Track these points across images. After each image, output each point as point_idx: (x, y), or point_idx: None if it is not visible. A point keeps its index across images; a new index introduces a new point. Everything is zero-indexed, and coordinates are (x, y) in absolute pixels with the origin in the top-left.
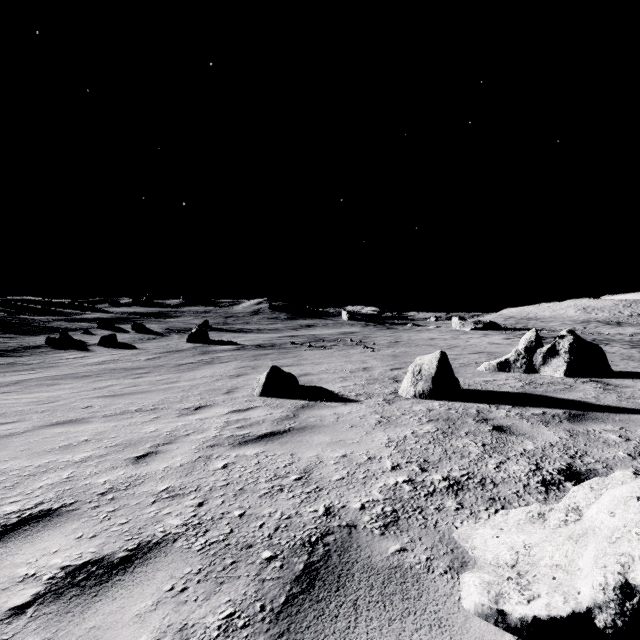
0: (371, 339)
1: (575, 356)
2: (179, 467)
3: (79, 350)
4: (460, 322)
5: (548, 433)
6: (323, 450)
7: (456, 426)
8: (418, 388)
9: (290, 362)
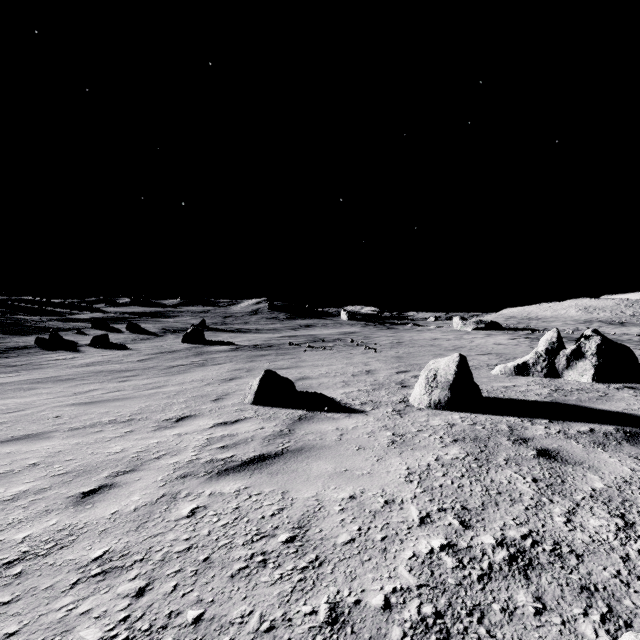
0: (372, 339)
1: (604, 359)
2: (132, 513)
3: (69, 351)
4: (461, 322)
5: (612, 461)
6: (324, 486)
7: (490, 449)
8: (433, 397)
9: (288, 364)
